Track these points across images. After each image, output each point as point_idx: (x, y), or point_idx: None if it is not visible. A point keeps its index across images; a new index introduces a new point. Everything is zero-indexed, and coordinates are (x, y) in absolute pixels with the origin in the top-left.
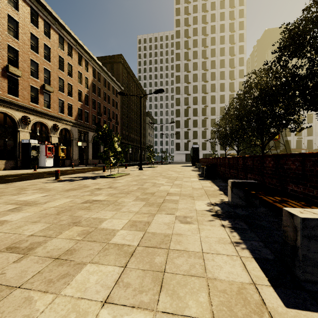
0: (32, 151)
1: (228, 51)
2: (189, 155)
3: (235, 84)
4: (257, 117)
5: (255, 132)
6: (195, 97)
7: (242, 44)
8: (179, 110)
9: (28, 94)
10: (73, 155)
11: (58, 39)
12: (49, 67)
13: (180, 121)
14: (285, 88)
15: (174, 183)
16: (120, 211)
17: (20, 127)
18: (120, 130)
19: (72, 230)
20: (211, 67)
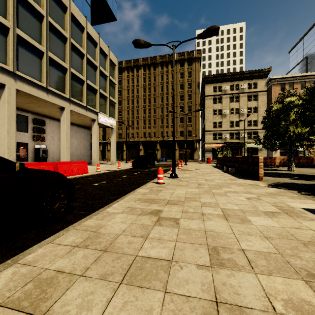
0: (299, 154)
1: None
2: None
3: None
4: None
5: None
6: None
7: None
8: None
9: None
10: None
11: None
12: None
13: None
14: None
15: None
16: None
17: None
18: None
19: None
20: None
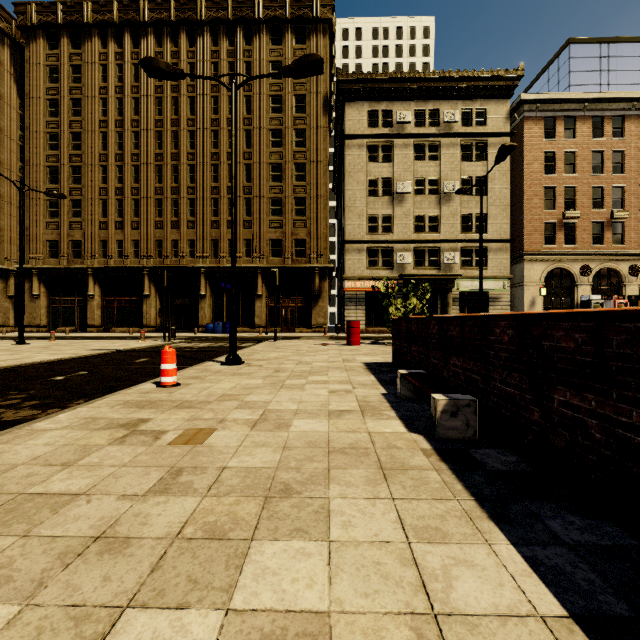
0: None
1: None
2: None
3: None
4: None
5: None
6: None
7: None
8: None
9: (588, 235)
10: None
11: (639, 124)
12: (622, 180)
13: None
14: None
15: None
16: None
17: (578, 281)
18: None
19: None
20: None
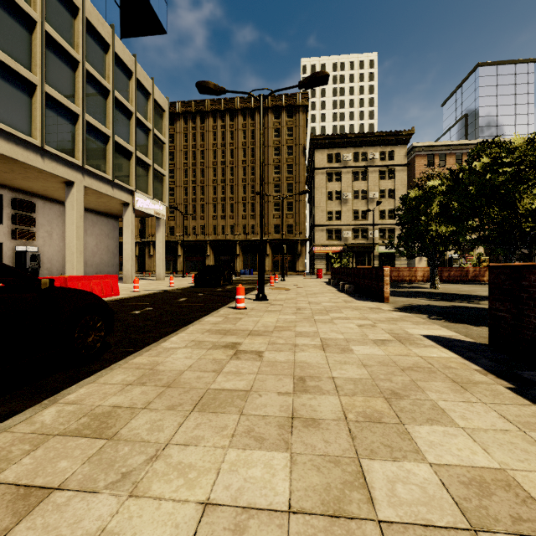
0: (453, 263)
1: None
2: None
3: None
4: None
5: None
6: None
7: None
8: None
9: None
10: None
11: None
12: None
13: None
14: None
15: None
16: None
17: None
18: None
19: None
20: None
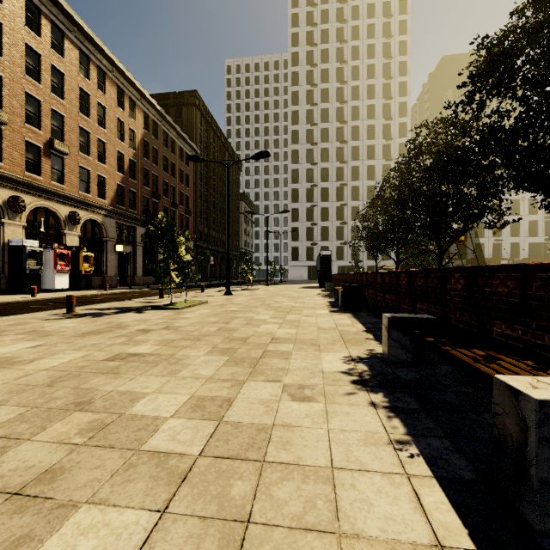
0: (28, 261)
1: (380, 91)
2: (315, 269)
3: (392, 148)
4: (430, 203)
5: (427, 229)
6: (324, 169)
7: (404, 80)
8: (298, 190)
9: (21, 157)
10: (108, 269)
11: (80, 58)
12: (63, 108)
13: (298, 210)
14: (480, 151)
15: (285, 318)
16: (177, 377)
17: (6, 217)
18: (194, 225)
19: (69, 421)
20: (352, 118)
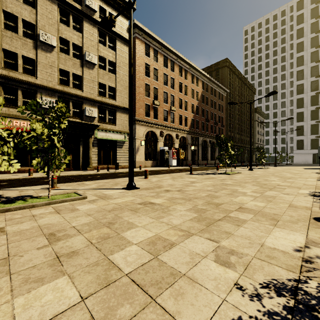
0: (165, 155)
1: None
2: None
3: None
4: None
5: None
6: None
7: None
8: (302, 98)
9: (162, 116)
10: (188, 157)
11: (178, 69)
12: (173, 93)
13: (303, 113)
14: None
15: (285, 180)
16: (245, 188)
17: (159, 139)
18: (225, 132)
19: (226, 190)
20: None
